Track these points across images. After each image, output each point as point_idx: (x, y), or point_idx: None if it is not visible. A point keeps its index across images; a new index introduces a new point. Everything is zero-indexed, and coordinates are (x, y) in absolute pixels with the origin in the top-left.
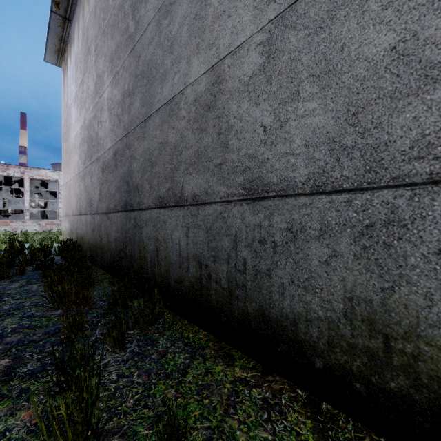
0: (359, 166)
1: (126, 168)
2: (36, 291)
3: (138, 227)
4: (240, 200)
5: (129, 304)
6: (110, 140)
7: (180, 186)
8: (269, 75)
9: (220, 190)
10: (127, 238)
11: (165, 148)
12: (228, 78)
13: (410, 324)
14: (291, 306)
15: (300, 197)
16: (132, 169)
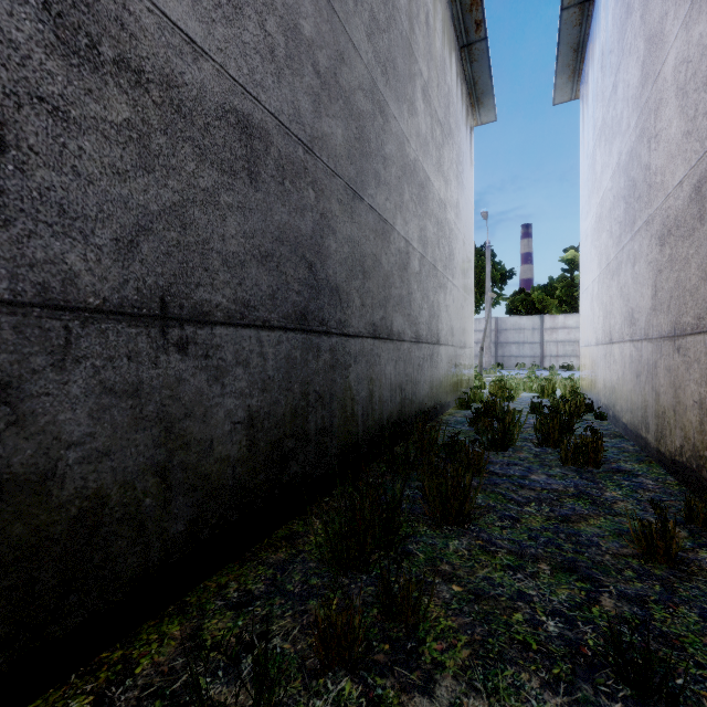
0: (430, 335)
1: (307, 227)
2: (463, 624)
3: (342, 366)
4: (415, 341)
5: (438, 433)
6: (204, 21)
7: (392, 320)
8: (420, 280)
9: (409, 333)
10: (310, 397)
11: (379, 267)
12: (412, 260)
13: (433, 384)
14: (424, 393)
15: (425, 344)
16: (327, 246)
